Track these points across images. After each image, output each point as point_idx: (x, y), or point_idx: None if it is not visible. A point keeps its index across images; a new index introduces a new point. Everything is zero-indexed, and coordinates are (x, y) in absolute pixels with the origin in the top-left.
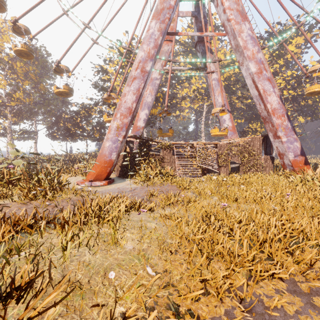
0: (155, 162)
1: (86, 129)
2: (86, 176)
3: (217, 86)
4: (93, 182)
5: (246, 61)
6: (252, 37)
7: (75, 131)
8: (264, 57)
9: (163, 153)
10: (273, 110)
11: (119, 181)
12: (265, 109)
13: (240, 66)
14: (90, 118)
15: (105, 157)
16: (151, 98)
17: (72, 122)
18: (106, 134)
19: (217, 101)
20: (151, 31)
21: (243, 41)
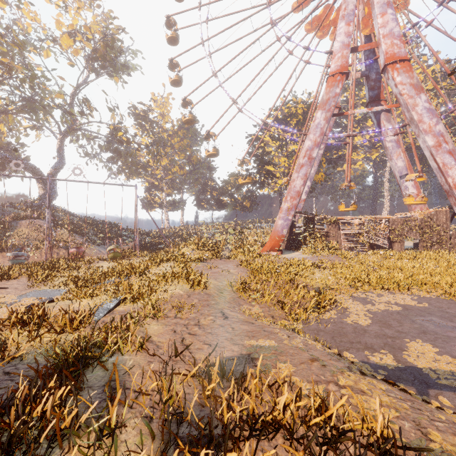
0: (320, 236)
1: (237, 198)
2: (263, 248)
3: (396, 148)
4: (270, 252)
5: (422, 135)
6: (429, 110)
7: (226, 202)
8: (445, 128)
9: (328, 228)
10: (455, 184)
11: (287, 253)
12: (446, 182)
13: (417, 137)
14: (241, 186)
15: (278, 232)
16: (313, 170)
17: (218, 189)
18: (278, 214)
19: (396, 165)
20: (317, 121)
21: (418, 114)
